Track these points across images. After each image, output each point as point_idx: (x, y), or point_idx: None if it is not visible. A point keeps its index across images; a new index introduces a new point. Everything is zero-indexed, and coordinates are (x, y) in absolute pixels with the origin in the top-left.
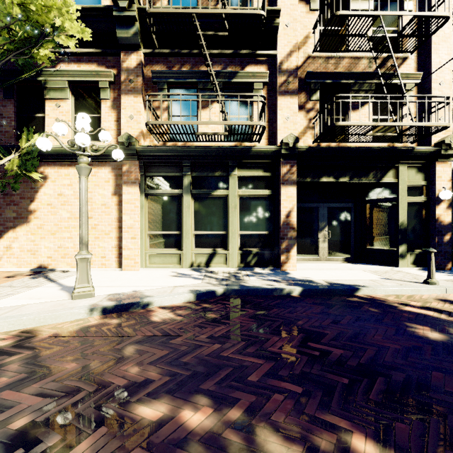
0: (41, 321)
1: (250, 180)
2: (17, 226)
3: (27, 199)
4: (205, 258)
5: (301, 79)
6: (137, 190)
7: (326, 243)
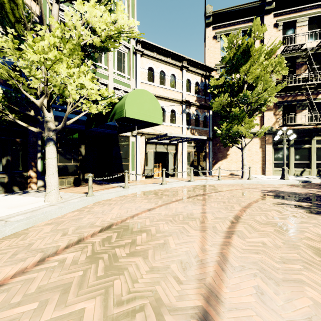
0: (290, 183)
1: None
2: (222, 159)
3: (226, 150)
4: (299, 172)
5: None
6: (272, 146)
7: None
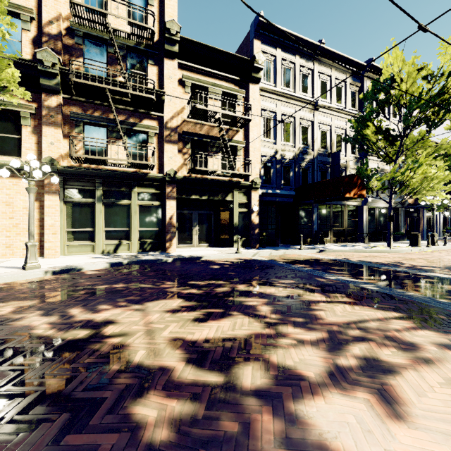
0: (15, 278)
1: (146, 195)
2: None
3: None
4: (113, 247)
5: (180, 134)
6: (58, 198)
7: (197, 235)
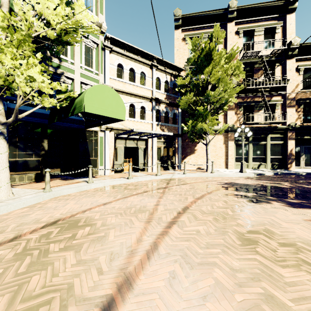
0: (247, 175)
1: (274, 138)
2: (190, 154)
3: (194, 146)
4: (257, 166)
5: (295, 100)
6: (233, 142)
7: (303, 161)
